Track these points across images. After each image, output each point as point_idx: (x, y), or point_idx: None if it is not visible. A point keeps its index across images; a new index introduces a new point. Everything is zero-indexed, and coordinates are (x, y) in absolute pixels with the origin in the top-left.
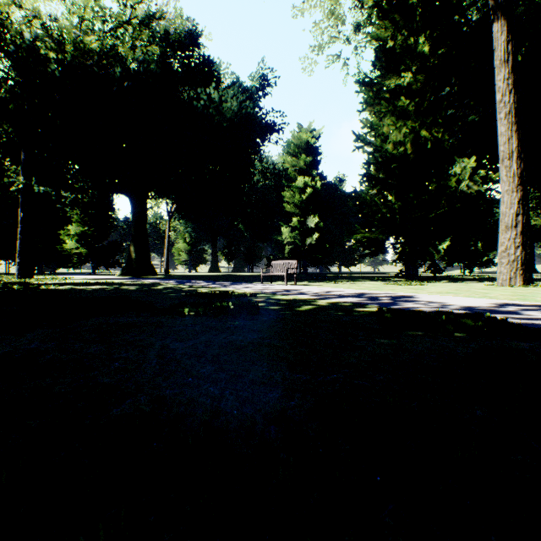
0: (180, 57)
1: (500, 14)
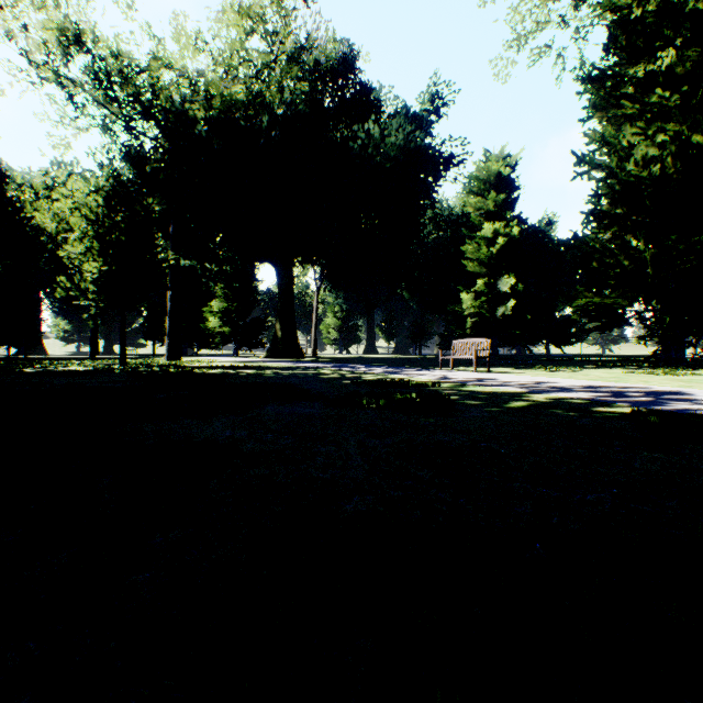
0: (332, 90)
1: None
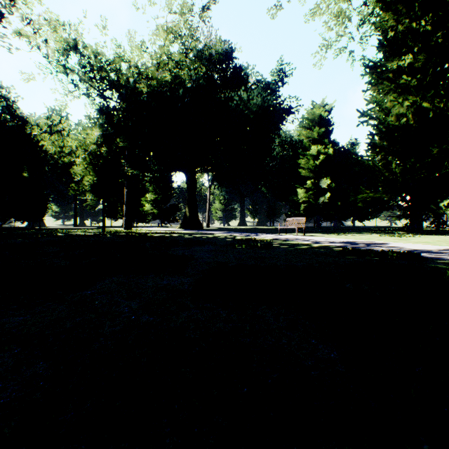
0: (219, 70)
1: None
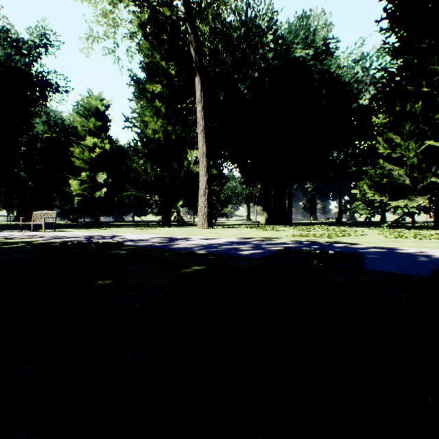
0: None
1: (198, 74)
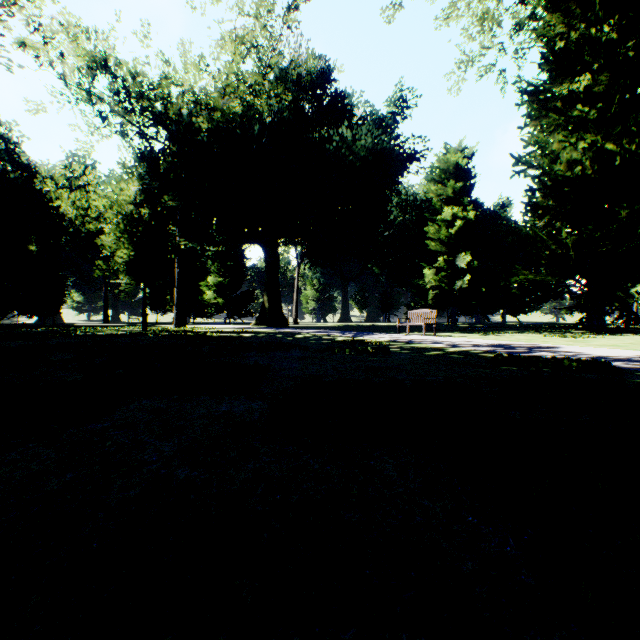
0: (311, 98)
1: None
